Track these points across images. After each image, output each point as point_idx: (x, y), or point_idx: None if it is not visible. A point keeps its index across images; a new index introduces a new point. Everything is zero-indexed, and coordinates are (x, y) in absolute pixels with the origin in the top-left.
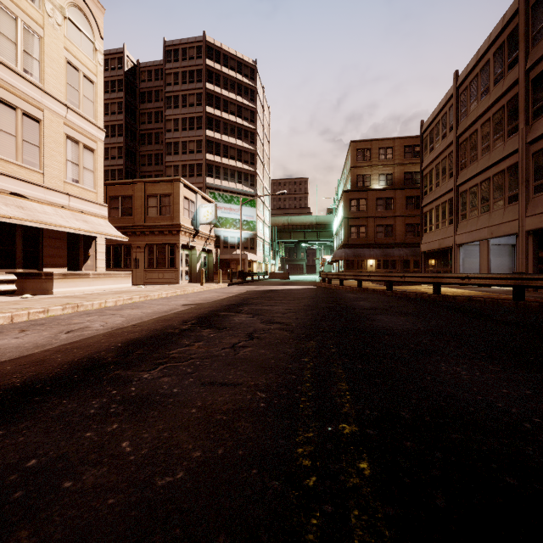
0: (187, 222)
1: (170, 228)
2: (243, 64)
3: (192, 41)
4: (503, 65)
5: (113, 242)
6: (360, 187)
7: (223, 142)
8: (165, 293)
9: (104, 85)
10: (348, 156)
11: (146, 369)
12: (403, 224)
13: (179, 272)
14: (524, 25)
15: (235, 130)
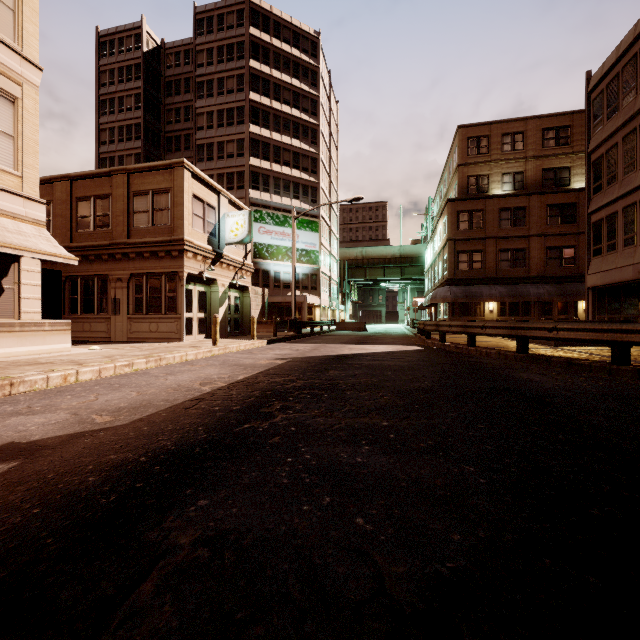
0: (199, 238)
1: (168, 246)
2: (301, 36)
3: (230, 3)
4: None
5: (81, 271)
6: (472, 195)
7: (274, 142)
8: (94, 371)
9: (118, 72)
10: (452, 152)
11: None
12: (542, 247)
13: (182, 321)
14: None
15: (290, 125)
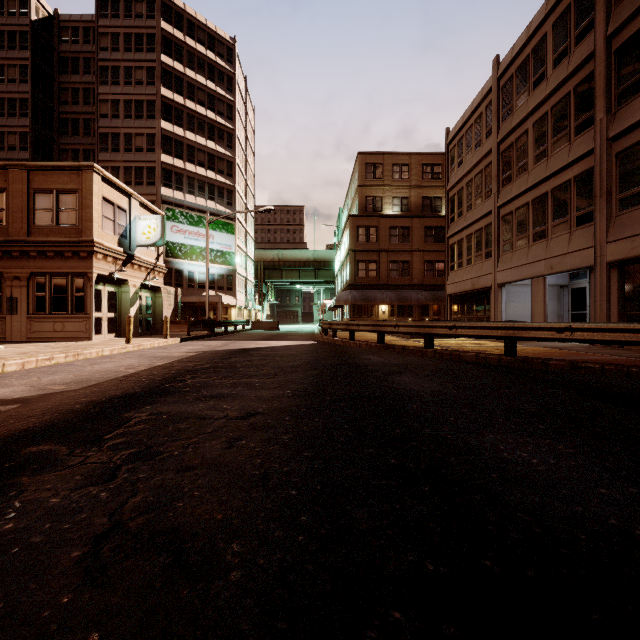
0: (109, 240)
1: (76, 247)
2: (216, 39)
3: None
4: (568, 38)
5: None
6: (369, 213)
7: (187, 141)
8: (18, 363)
9: None
10: (354, 173)
11: None
12: (421, 261)
13: (92, 321)
14: None
15: (205, 126)
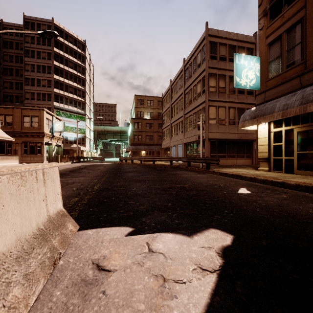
0: (47, 131)
1: (38, 134)
2: (77, 41)
3: (44, 20)
4: (180, 85)
5: None
6: (139, 117)
7: (65, 83)
8: (43, 166)
9: None
10: (134, 101)
11: (67, 176)
12: (157, 135)
13: (44, 157)
14: (184, 76)
15: (72, 77)
